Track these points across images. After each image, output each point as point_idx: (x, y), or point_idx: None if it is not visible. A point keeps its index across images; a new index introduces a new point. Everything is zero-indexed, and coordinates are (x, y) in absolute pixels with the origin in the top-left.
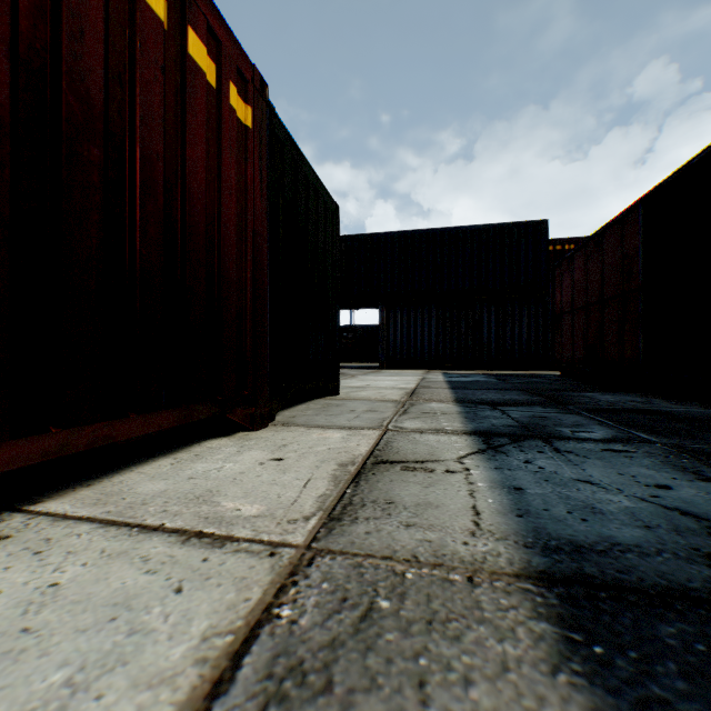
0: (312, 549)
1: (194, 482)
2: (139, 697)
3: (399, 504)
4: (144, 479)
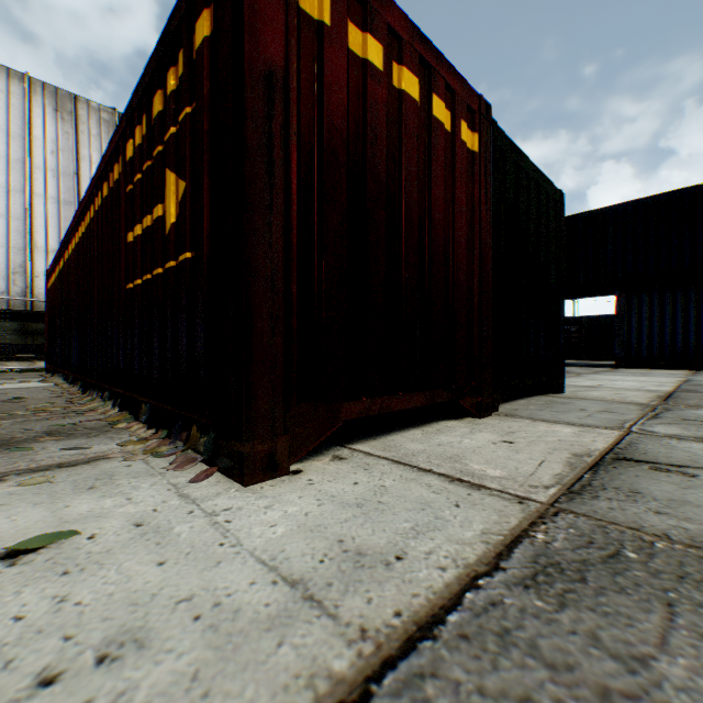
0: (555, 507)
1: (443, 448)
2: (453, 545)
3: (645, 495)
4: (407, 440)
